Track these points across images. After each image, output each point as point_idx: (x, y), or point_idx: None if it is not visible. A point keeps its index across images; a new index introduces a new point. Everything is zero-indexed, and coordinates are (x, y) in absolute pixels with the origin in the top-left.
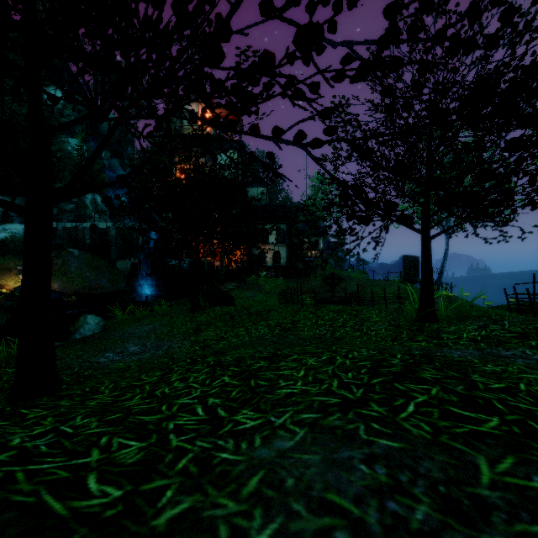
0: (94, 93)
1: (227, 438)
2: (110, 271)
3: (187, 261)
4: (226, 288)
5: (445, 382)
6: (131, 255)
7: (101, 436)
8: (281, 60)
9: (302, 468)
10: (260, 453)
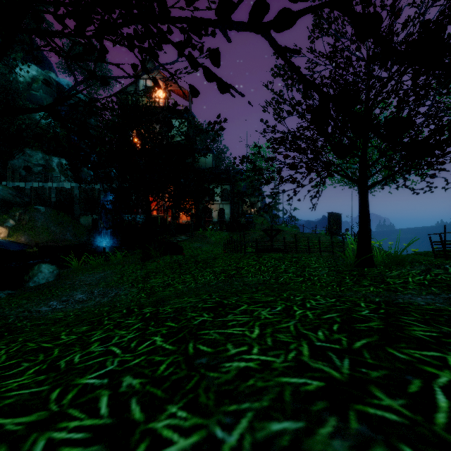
0: None
1: None
2: (74, 225)
3: (142, 217)
4: (177, 240)
5: (449, 343)
6: (93, 212)
7: None
8: None
9: None
10: None
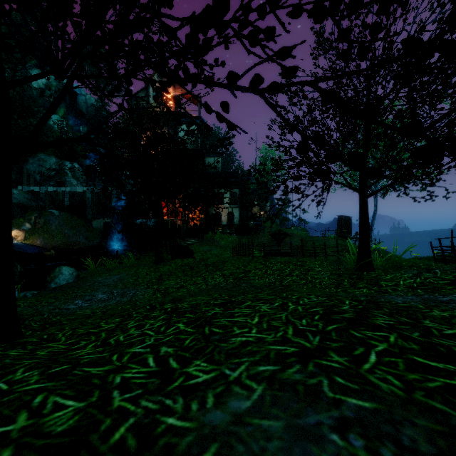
0: (55, 50)
1: (176, 396)
2: (86, 229)
3: (152, 220)
4: (187, 243)
5: (399, 328)
6: (105, 216)
7: (36, 394)
8: (235, 12)
9: (262, 440)
10: (212, 417)
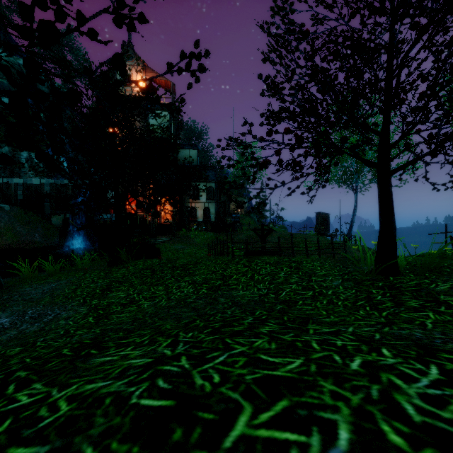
0: None
1: None
2: (44, 226)
3: None
4: (156, 241)
5: None
6: (66, 211)
7: None
8: None
9: None
10: None
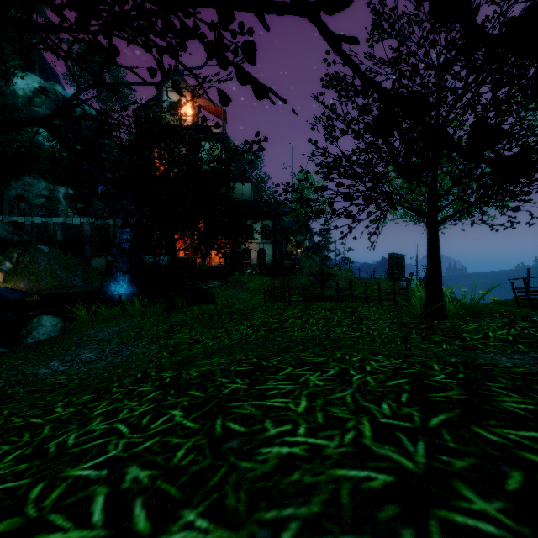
0: None
1: None
2: (84, 269)
3: (166, 258)
4: (208, 286)
5: None
6: (107, 253)
7: None
8: None
9: None
10: None
